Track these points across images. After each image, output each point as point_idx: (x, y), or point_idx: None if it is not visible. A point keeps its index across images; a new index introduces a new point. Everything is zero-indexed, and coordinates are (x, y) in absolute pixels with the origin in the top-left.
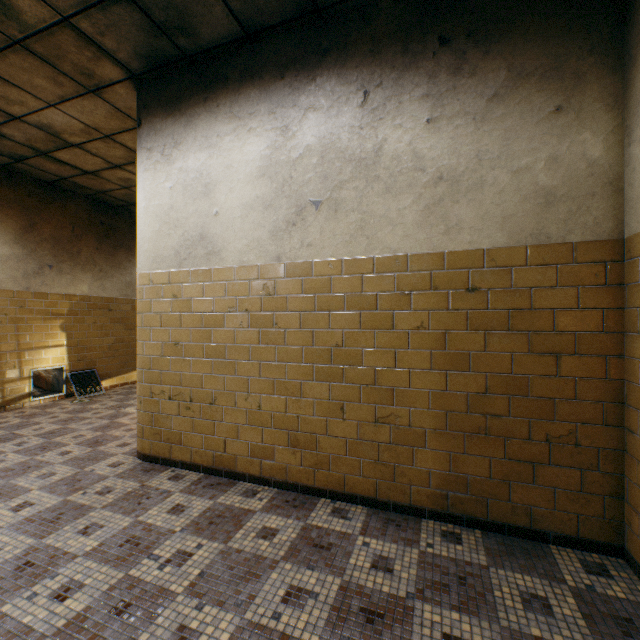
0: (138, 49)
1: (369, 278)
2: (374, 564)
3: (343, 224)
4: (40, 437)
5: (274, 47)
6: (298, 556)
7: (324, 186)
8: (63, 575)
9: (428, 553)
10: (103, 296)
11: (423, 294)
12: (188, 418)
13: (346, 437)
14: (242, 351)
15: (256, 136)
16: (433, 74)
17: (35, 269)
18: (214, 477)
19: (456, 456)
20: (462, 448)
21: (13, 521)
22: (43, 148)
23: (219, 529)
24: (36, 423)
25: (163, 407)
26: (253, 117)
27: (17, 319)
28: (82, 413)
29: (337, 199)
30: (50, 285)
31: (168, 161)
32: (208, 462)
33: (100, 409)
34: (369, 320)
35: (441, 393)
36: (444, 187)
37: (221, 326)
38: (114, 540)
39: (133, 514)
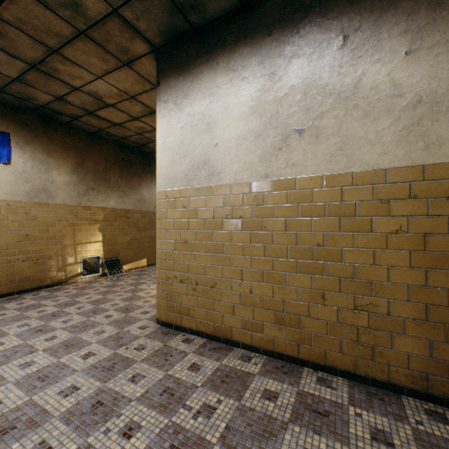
0: (161, 27)
1: (348, 190)
2: (373, 436)
3: (324, 146)
4: (91, 304)
5: (263, 12)
6: (302, 420)
7: (306, 117)
8: (125, 415)
9: (420, 430)
10: (123, 208)
11: (401, 202)
12: (194, 297)
13: (326, 320)
14: (236, 248)
15: (248, 83)
16: (412, 12)
17: (84, 191)
18: (214, 342)
19: (436, 344)
20: (442, 337)
21: (84, 366)
22: (90, 109)
23: (230, 387)
24: (86, 293)
25: (175, 288)
26: (245, 68)
27: (73, 224)
28: (114, 287)
29: (318, 126)
30: (92, 201)
31: (179, 108)
32: (209, 330)
33: (124, 285)
34: (348, 224)
35: (420, 288)
36: (423, 109)
37: (220, 229)
38: (154, 389)
39: (163, 368)
